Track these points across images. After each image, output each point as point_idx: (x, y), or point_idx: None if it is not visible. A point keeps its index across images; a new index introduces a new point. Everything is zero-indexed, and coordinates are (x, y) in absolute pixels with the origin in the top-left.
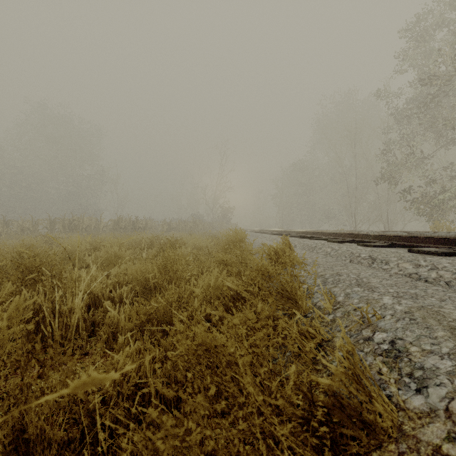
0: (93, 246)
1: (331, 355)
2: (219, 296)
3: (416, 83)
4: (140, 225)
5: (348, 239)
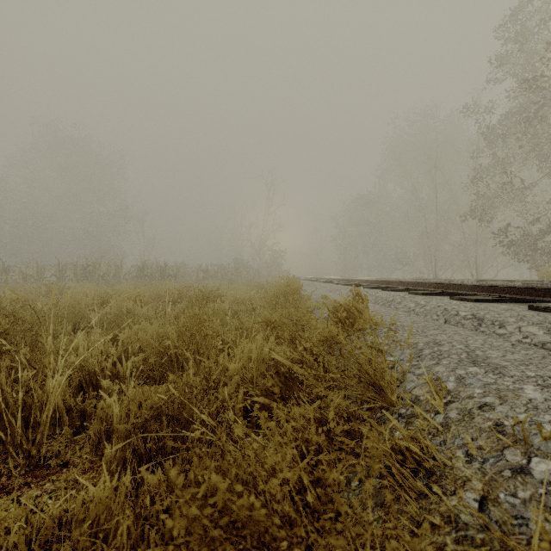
0: (104, 300)
1: (454, 495)
2: (264, 373)
3: (514, 94)
4: (169, 272)
5: (436, 290)
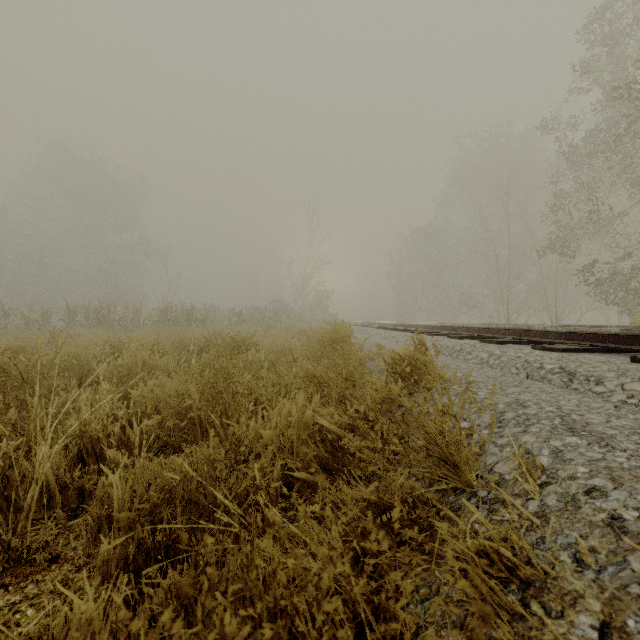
0: (116, 349)
1: (562, 618)
2: (307, 440)
3: (602, 106)
4: (197, 316)
5: (512, 337)
